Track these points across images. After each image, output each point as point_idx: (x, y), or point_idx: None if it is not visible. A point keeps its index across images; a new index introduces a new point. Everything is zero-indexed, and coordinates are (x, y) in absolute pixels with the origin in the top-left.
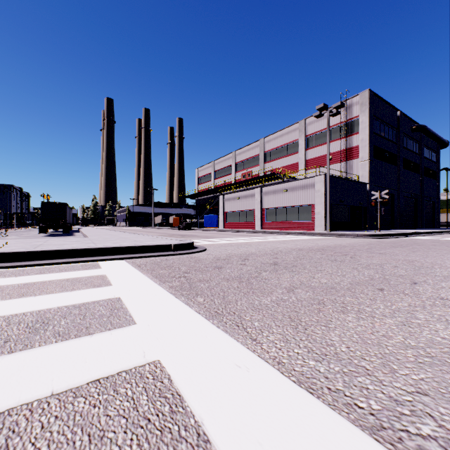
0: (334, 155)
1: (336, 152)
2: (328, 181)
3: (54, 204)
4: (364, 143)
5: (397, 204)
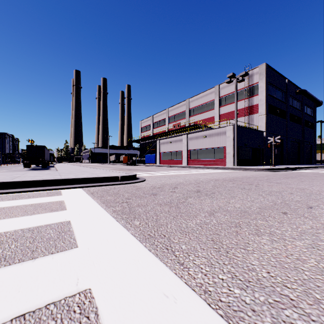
0: (240, 111)
1: (241, 108)
2: (236, 129)
3: (35, 146)
4: (262, 102)
5: (285, 146)
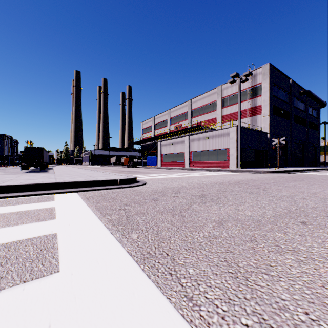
0: (243, 112)
1: (244, 109)
2: (239, 130)
3: (34, 148)
4: (265, 103)
5: (289, 148)
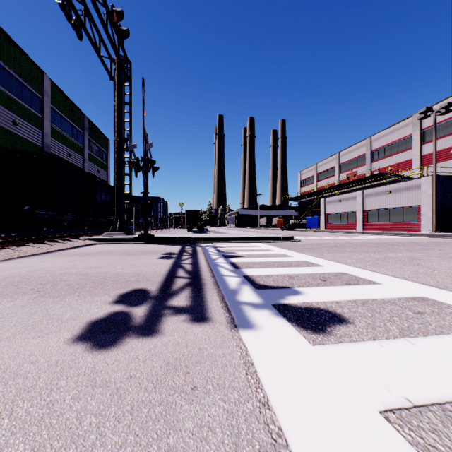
0: None
1: None
2: (434, 182)
3: (193, 211)
4: None
5: None
